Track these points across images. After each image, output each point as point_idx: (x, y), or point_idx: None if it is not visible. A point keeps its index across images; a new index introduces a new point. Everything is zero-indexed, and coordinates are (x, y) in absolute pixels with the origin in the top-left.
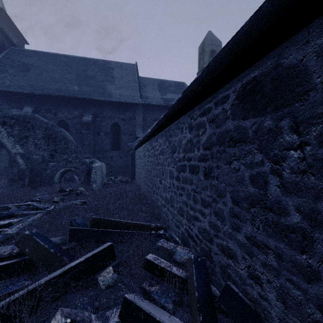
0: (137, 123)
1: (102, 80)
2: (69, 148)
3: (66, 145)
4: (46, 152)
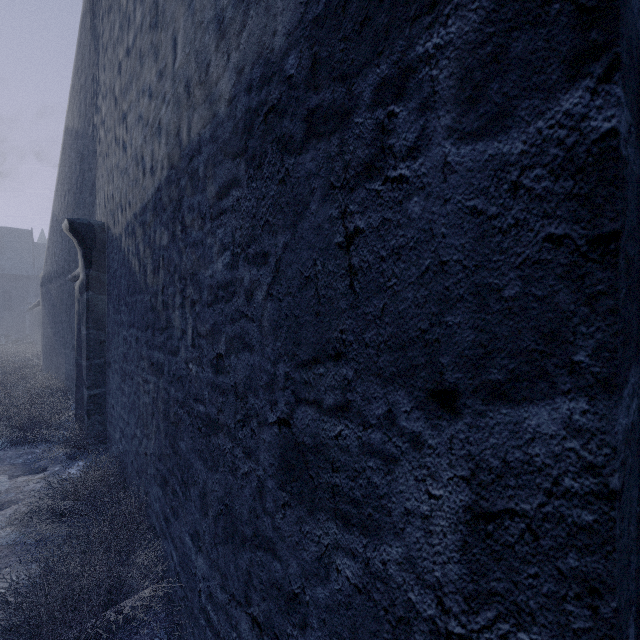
0: (30, 291)
1: None
2: None
3: None
4: None
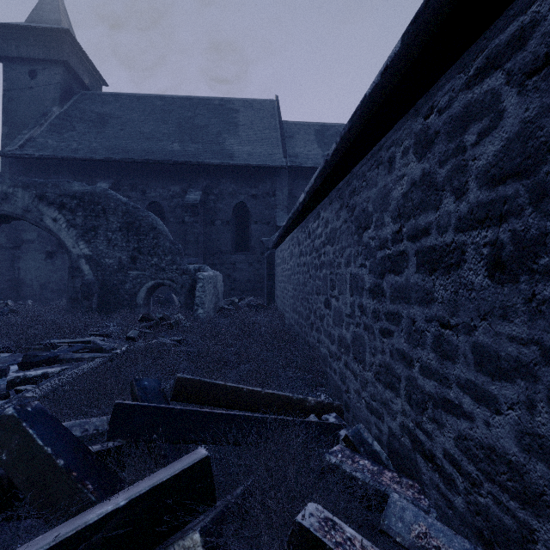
0: (278, 203)
1: (218, 131)
2: (161, 246)
3: (156, 240)
4: (125, 252)
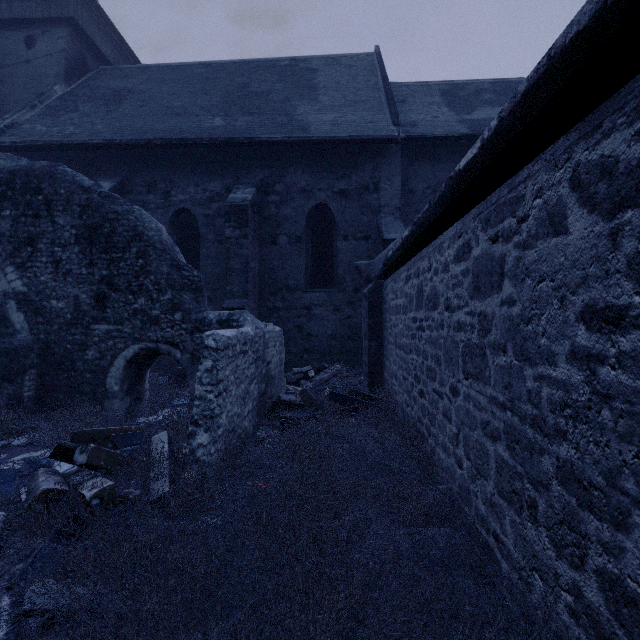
0: (384, 203)
1: (285, 97)
2: (151, 272)
3: (141, 259)
4: (85, 287)
